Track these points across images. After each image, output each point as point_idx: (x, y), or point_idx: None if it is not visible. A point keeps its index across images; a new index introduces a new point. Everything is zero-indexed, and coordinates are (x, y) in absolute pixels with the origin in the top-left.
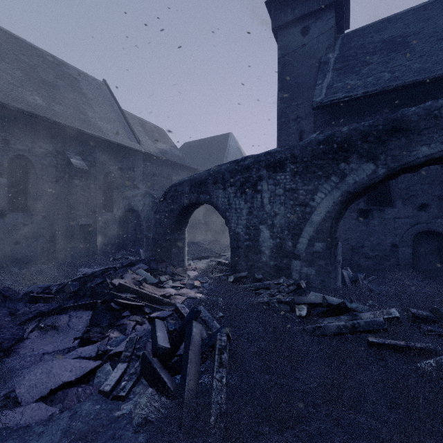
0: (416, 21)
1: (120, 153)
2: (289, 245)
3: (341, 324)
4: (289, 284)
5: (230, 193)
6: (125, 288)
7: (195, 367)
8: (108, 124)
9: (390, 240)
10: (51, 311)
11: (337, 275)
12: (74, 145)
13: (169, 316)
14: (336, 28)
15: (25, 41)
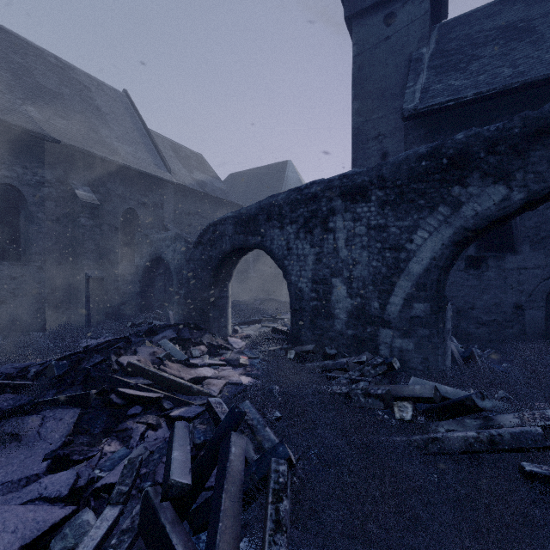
0: None
1: (143, 184)
2: (375, 306)
3: (471, 436)
4: (377, 363)
5: (289, 233)
6: (137, 370)
7: (232, 526)
8: (128, 146)
9: (512, 299)
10: (17, 408)
11: (446, 350)
12: (81, 172)
13: (199, 415)
14: (431, 16)
15: (19, 37)
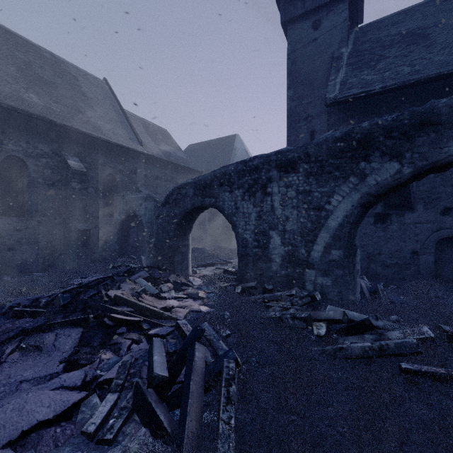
0: (436, 12)
1: (120, 154)
2: (302, 253)
3: (367, 346)
4: (303, 296)
5: (237, 196)
6: (122, 301)
7: (197, 402)
8: (108, 124)
9: (410, 247)
10: (36, 328)
11: (356, 286)
12: (72, 146)
13: (170, 333)
14: (349, 22)
15: (21, 37)
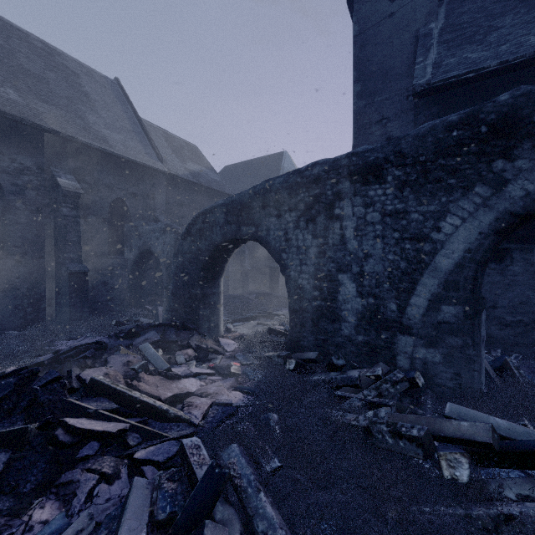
0: None
1: (133, 173)
2: (392, 308)
3: None
4: (397, 379)
5: (288, 222)
6: (102, 389)
7: None
8: (117, 133)
9: None
10: None
11: (481, 363)
12: (65, 160)
13: (172, 457)
14: None
15: (3, 19)
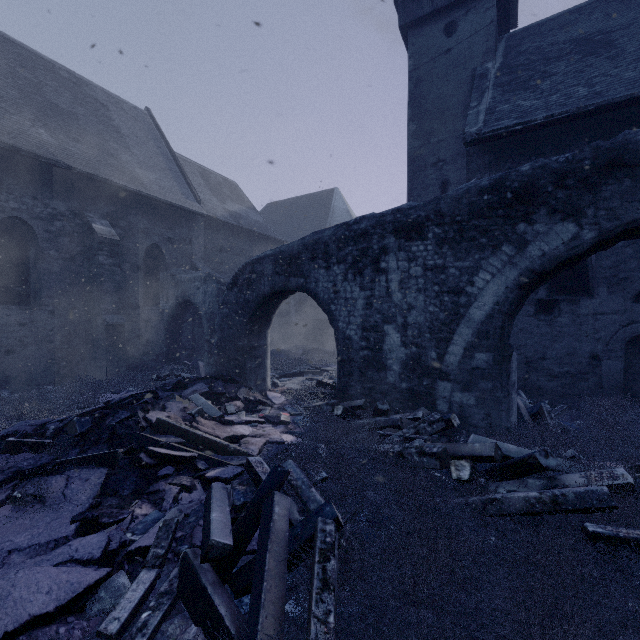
0: (624, 9)
1: (169, 216)
2: (432, 357)
3: (532, 497)
4: (434, 420)
5: (336, 274)
6: (167, 428)
7: (277, 586)
8: (152, 172)
9: (587, 348)
10: (38, 468)
11: (511, 405)
12: (99, 204)
13: (238, 476)
14: (498, 25)
15: (27, 48)
